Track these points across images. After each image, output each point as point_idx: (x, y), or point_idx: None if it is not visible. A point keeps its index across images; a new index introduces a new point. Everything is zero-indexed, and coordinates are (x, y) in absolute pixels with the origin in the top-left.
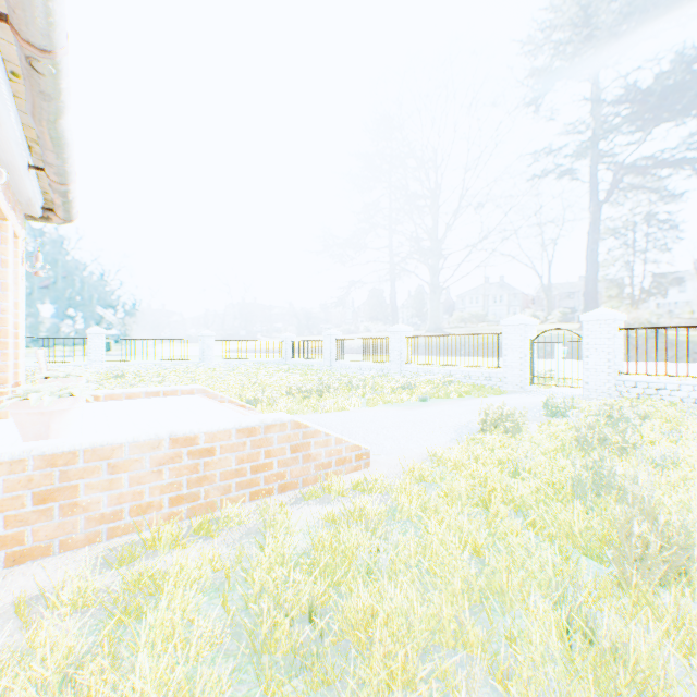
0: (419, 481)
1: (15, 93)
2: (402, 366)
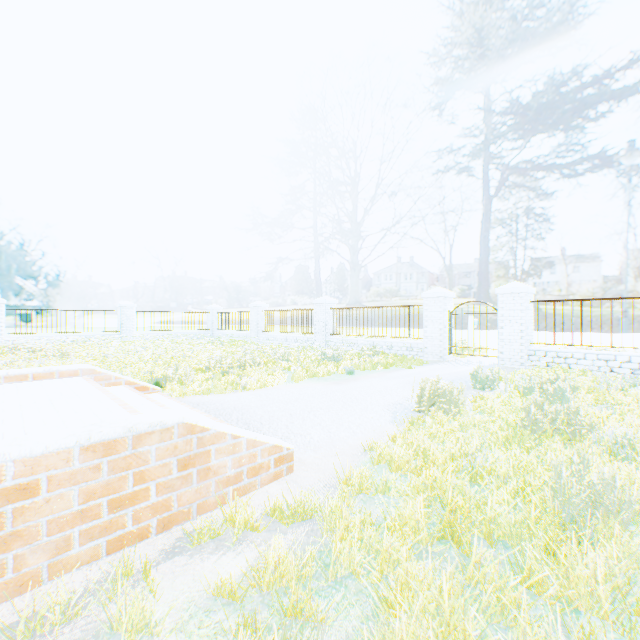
0: (358, 493)
1: None
2: (327, 337)
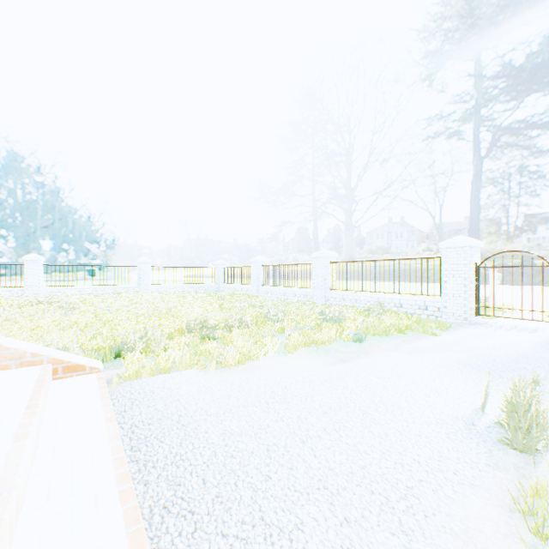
0: None
1: None
2: (326, 292)
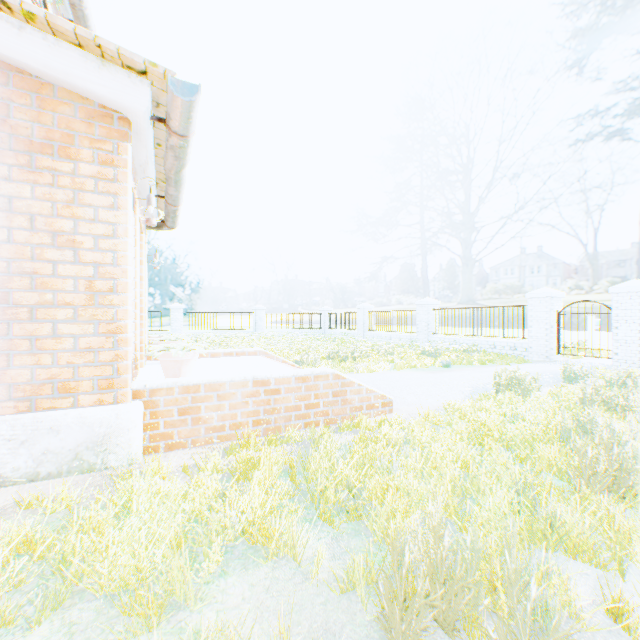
0: (432, 425)
1: (156, 154)
2: (429, 336)
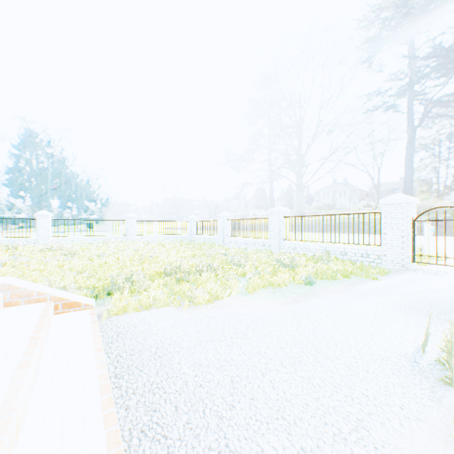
0: None
1: None
2: (281, 242)
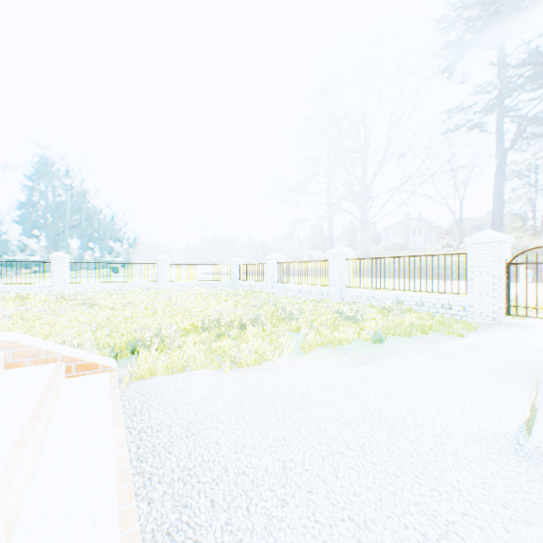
0: None
1: None
2: (342, 289)
